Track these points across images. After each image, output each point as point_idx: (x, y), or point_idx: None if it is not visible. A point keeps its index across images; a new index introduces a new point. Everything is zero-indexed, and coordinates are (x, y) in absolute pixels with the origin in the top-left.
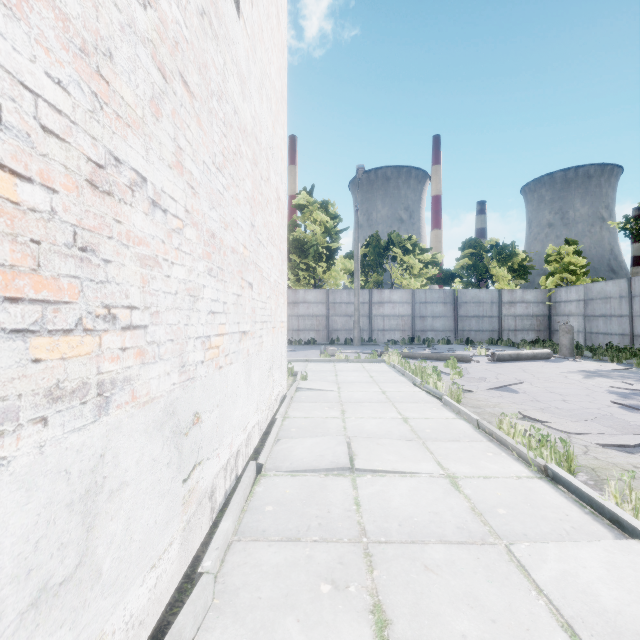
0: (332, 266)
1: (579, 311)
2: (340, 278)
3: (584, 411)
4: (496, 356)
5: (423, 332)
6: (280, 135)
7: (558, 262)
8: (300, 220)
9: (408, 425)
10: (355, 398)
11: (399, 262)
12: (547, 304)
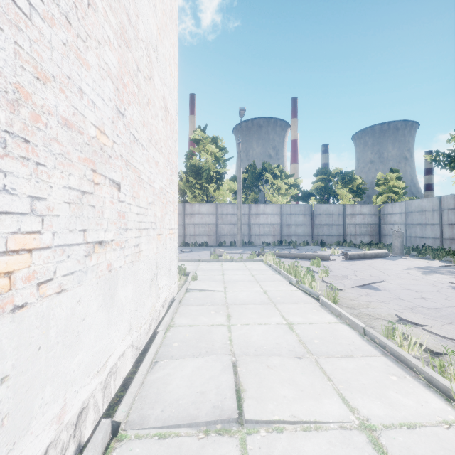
0: (220, 186)
1: (401, 221)
2: (226, 196)
3: (451, 311)
4: (348, 255)
5: (289, 236)
6: (169, 50)
7: (385, 185)
8: (196, 151)
9: (294, 333)
10: (240, 299)
11: (270, 184)
12: (378, 216)
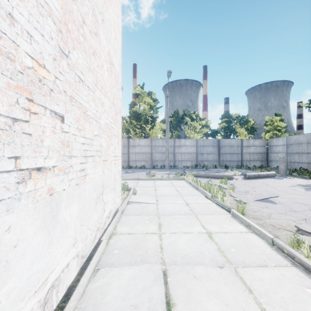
0: (154, 126)
1: (284, 150)
2: (158, 133)
3: None
4: (247, 176)
5: (202, 162)
6: (113, 19)
7: (271, 125)
8: (137, 101)
9: (214, 242)
10: (168, 210)
11: (189, 125)
12: (266, 147)
